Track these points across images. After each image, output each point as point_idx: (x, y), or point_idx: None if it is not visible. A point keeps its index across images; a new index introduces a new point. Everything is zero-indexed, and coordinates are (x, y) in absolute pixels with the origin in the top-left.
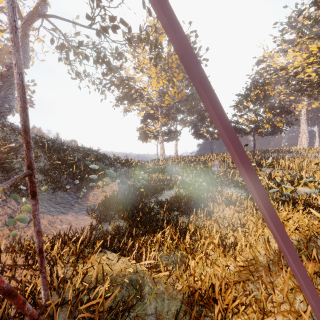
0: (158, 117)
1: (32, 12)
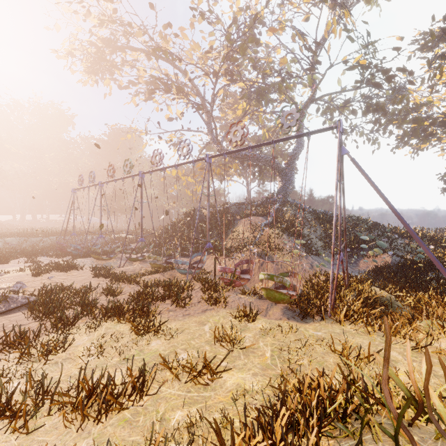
0: None
1: (306, 104)
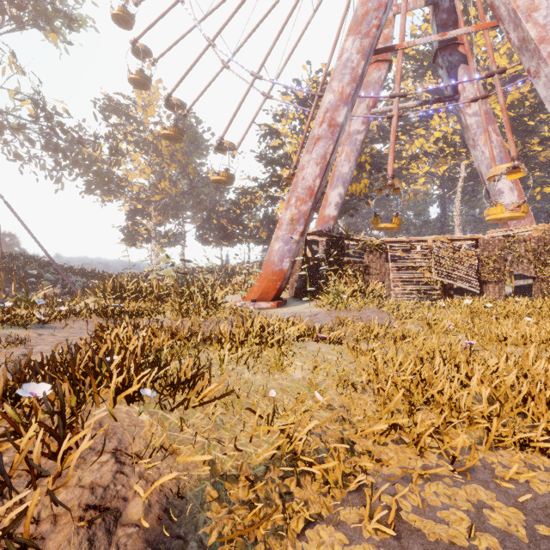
0: (149, 214)
1: None
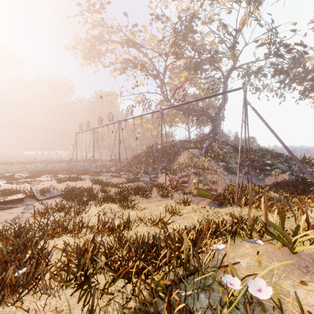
0: None
1: (229, 71)
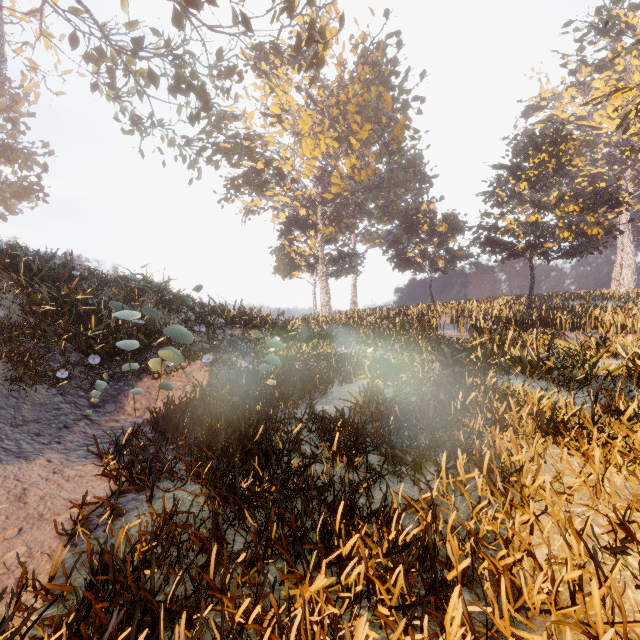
0: (316, 223)
1: None
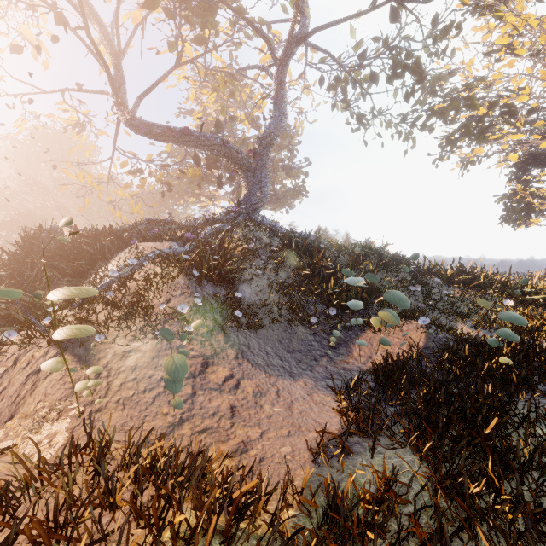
0: None
1: (287, 43)
